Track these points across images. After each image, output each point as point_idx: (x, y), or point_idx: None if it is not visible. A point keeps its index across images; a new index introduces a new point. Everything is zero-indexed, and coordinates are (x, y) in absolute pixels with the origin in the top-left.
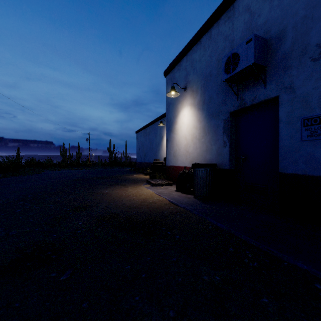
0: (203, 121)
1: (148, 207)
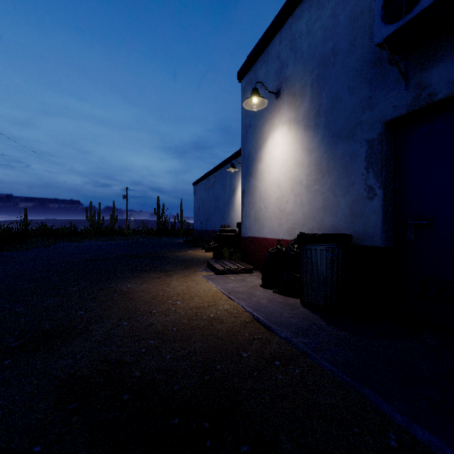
0: (316, 150)
1: (203, 335)
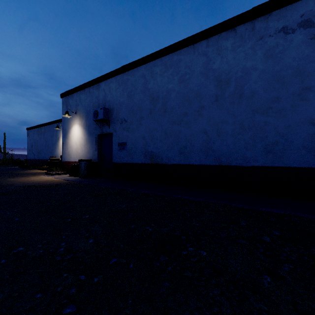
0: (86, 136)
1: (50, 182)
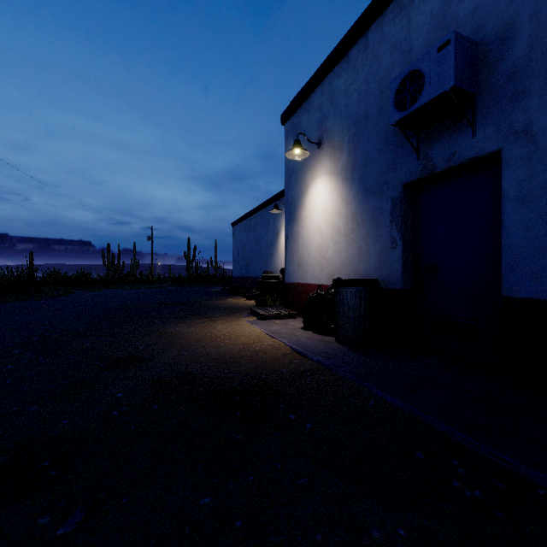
0: (352, 202)
1: (251, 360)
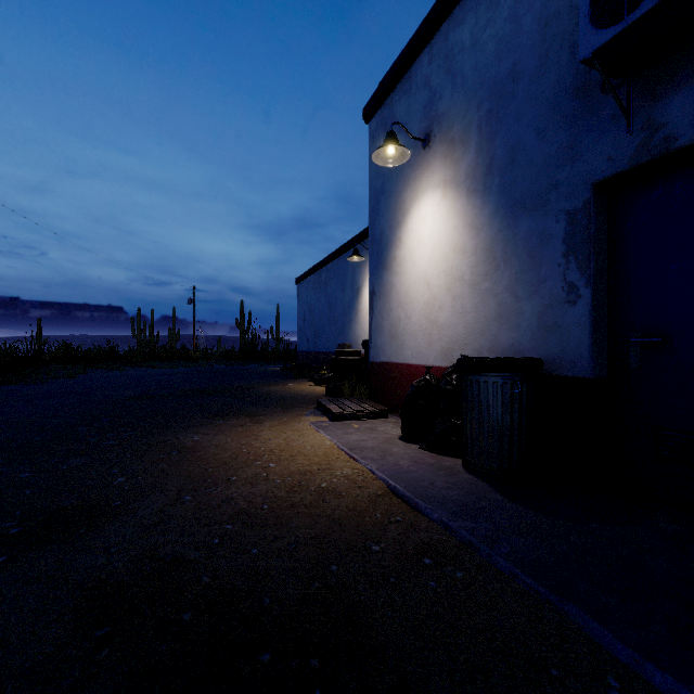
0: (486, 227)
1: (311, 517)
